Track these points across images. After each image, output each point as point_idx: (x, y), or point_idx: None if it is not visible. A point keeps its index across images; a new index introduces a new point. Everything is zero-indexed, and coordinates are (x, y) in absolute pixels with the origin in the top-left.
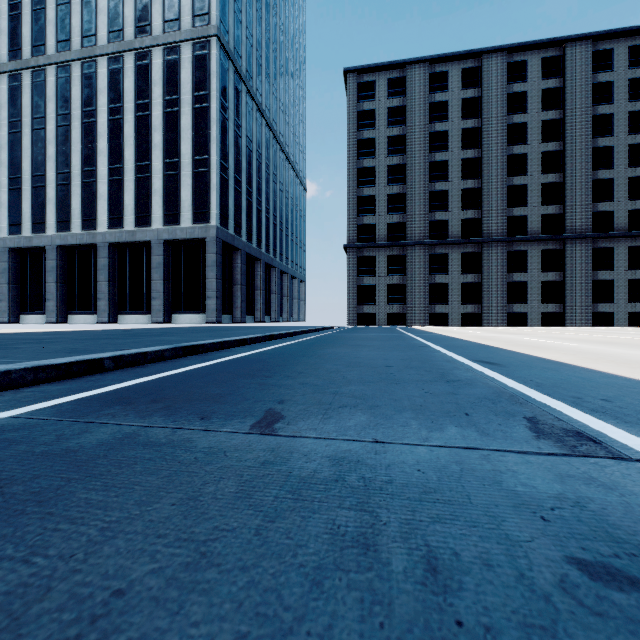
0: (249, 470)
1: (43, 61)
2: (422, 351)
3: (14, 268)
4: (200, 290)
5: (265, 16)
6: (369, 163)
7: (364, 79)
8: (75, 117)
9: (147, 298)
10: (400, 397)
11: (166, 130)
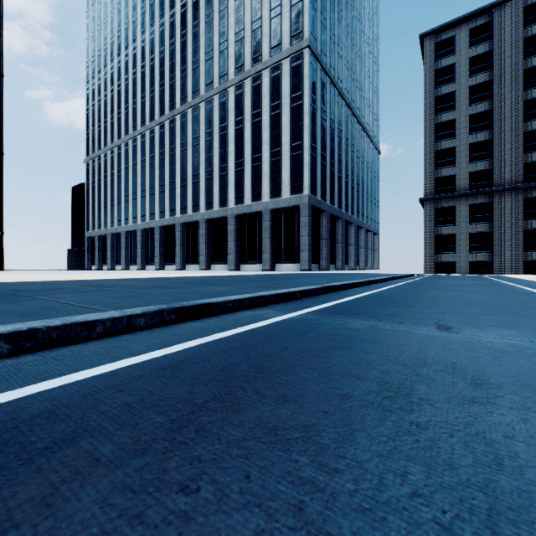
0: (461, 343)
1: (198, 101)
2: (533, 297)
3: (183, 235)
4: (295, 245)
5: (344, 14)
6: (448, 117)
7: (442, 37)
8: (215, 132)
9: (258, 252)
10: (534, 324)
11: (271, 128)
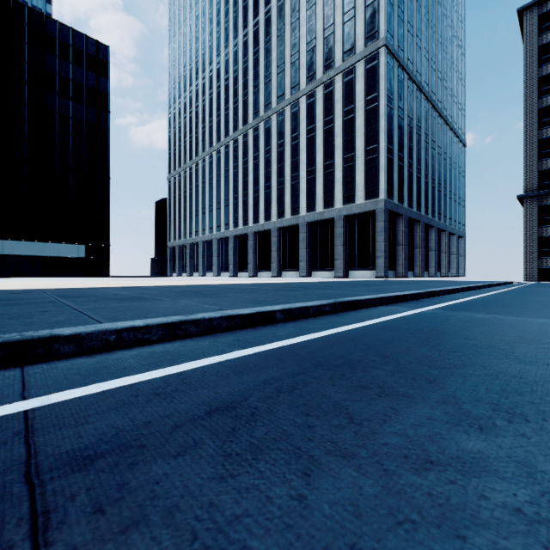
0: None
1: (270, 113)
2: None
3: (255, 244)
4: (370, 251)
5: (424, 1)
6: None
7: (548, 7)
8: (287, 143)
9: (330, 259)
10: None
11: (344, 134)
